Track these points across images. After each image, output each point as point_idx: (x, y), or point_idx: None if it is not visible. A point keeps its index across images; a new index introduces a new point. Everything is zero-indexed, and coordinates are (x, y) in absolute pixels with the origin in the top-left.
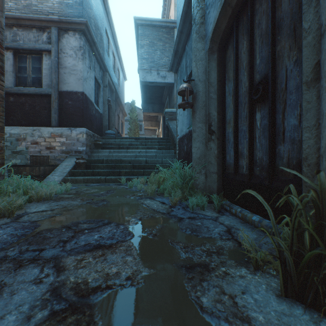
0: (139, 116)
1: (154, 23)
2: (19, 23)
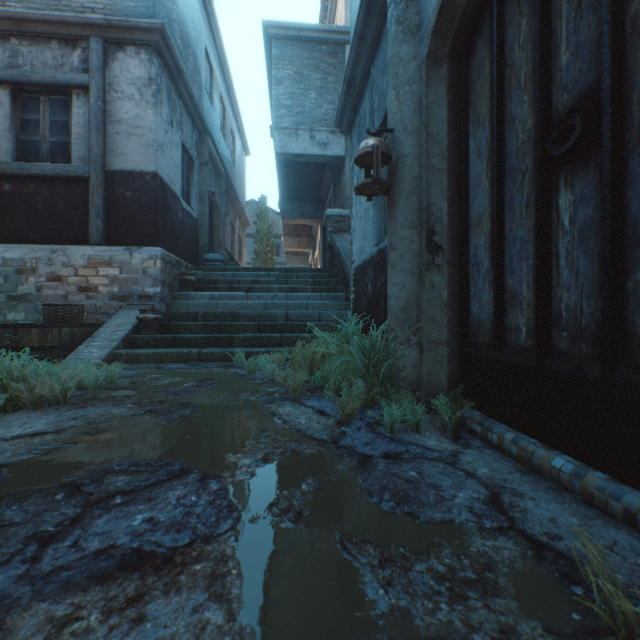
0: (274, 227)
1: (303, 33)
2: (23, 28)
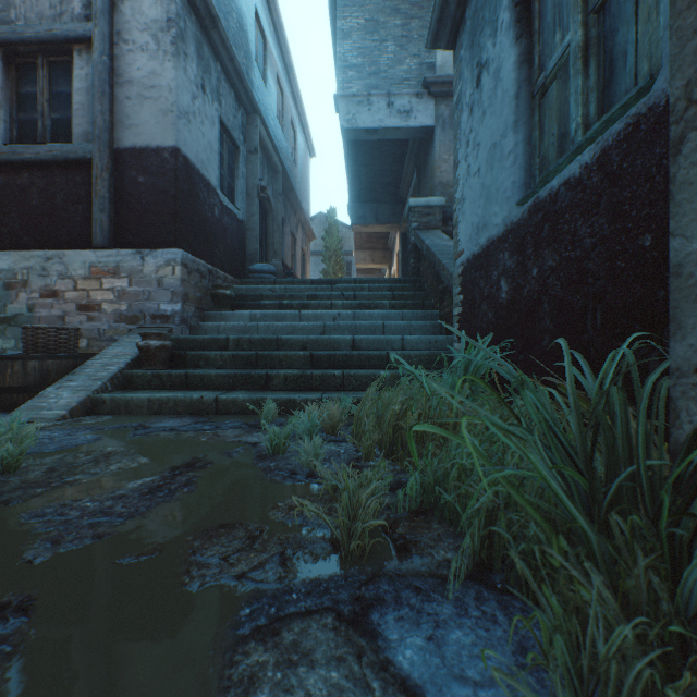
0: (345, 243)
1: None
2: None
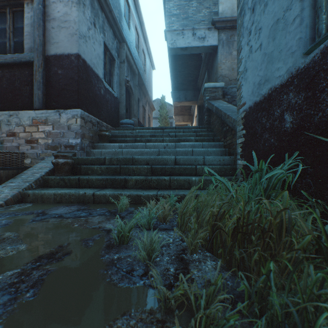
0: (169, 113)
1: None
2: None
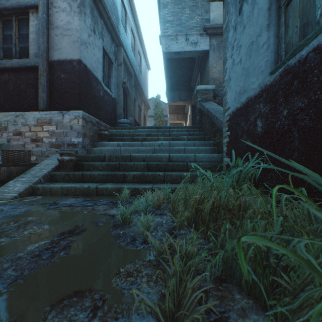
0: (164, 111)
1: None
2: None
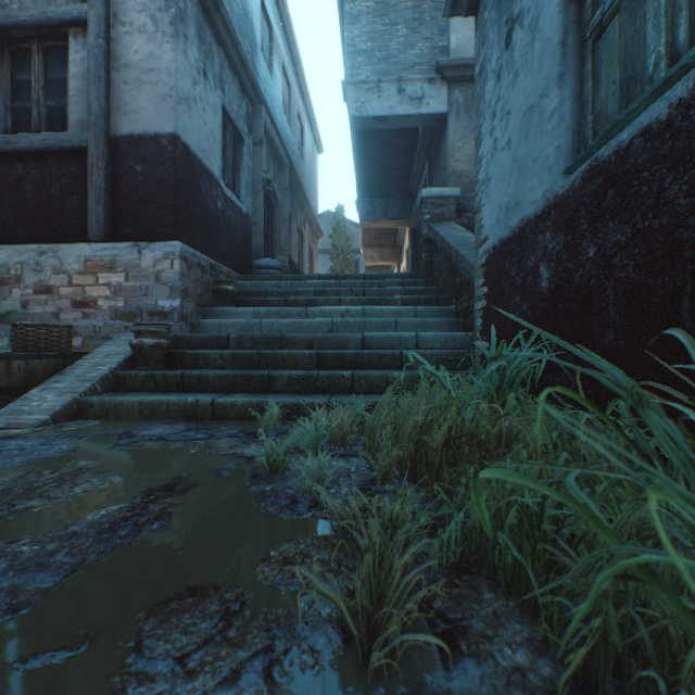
0: (353, 241)
1: None
2: None
